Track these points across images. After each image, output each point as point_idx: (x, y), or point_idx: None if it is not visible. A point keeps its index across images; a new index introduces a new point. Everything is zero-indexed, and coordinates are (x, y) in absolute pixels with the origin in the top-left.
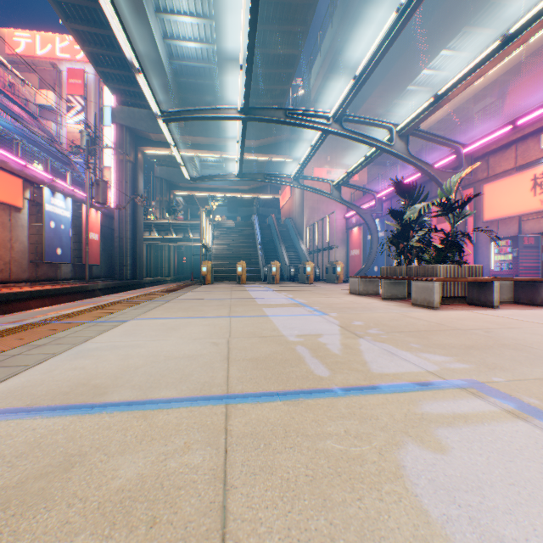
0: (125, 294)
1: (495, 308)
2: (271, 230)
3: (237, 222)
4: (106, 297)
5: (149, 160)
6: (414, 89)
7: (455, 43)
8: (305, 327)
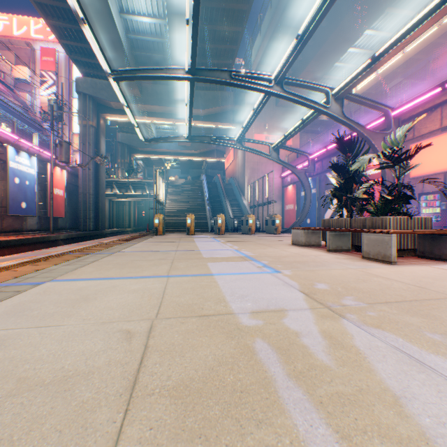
0: (74, 246)
1: None
2: (218, 187)
3: (187, 181)
4: (52, 249)
5: (112, 127)
6: (341, 66)
7: (378, 24)
8: (259, 295)
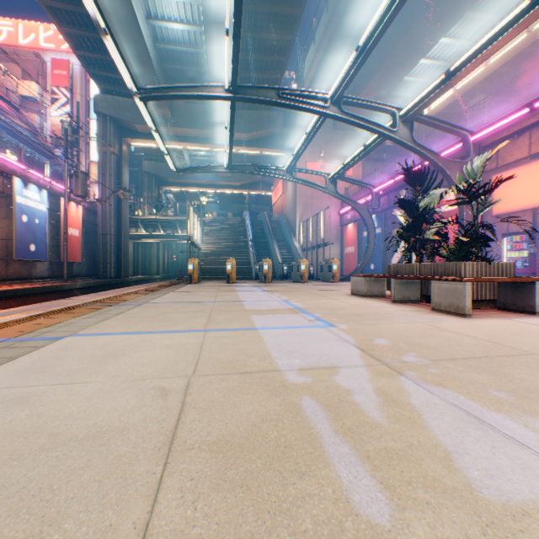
0: (94, 296)
1: (537, 314)
2: (263, 226)
3: (227, 218)
4: (69, 299)
5: (137, 154)
6: (411, 80)
7: (455, 30)
8: (309, 351)
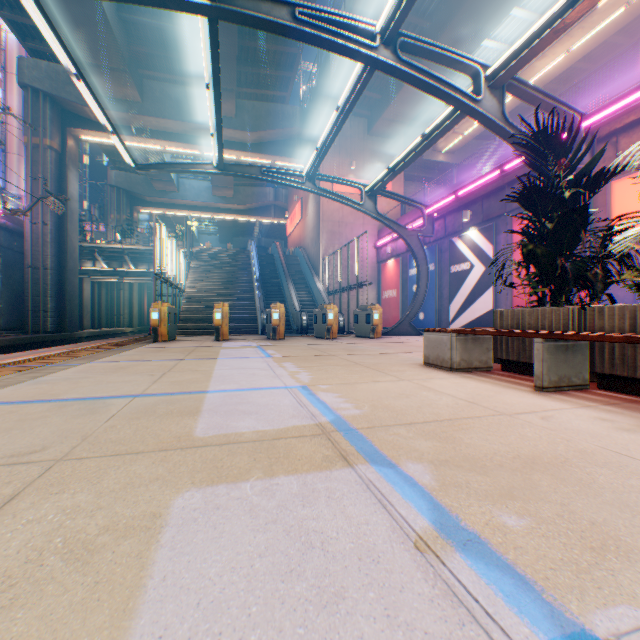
0: None
1: None
2: (275, 262)
3: (226, 250)
4: None
5: (99, 160)
6: None
7: None
8: None
